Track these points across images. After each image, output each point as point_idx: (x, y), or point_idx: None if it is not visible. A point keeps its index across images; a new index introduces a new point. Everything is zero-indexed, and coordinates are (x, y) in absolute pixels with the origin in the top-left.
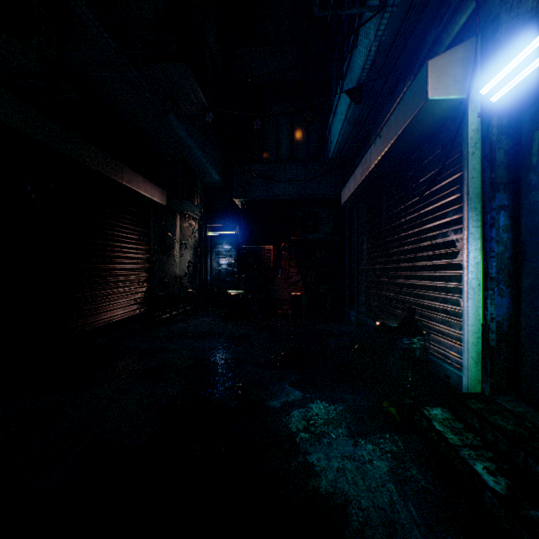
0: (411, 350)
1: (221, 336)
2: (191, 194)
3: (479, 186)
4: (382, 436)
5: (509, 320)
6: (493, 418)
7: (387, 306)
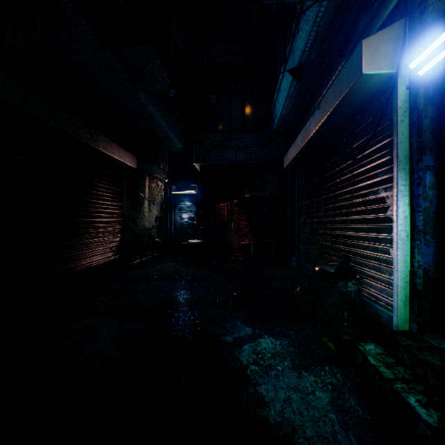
0: (346, 293)
1: (183, 279)
2: (158, 159)
3: (407, 149)
4: (323, 369)
5: (435, 267)
6: (422, 354)
7: (324, 254)
